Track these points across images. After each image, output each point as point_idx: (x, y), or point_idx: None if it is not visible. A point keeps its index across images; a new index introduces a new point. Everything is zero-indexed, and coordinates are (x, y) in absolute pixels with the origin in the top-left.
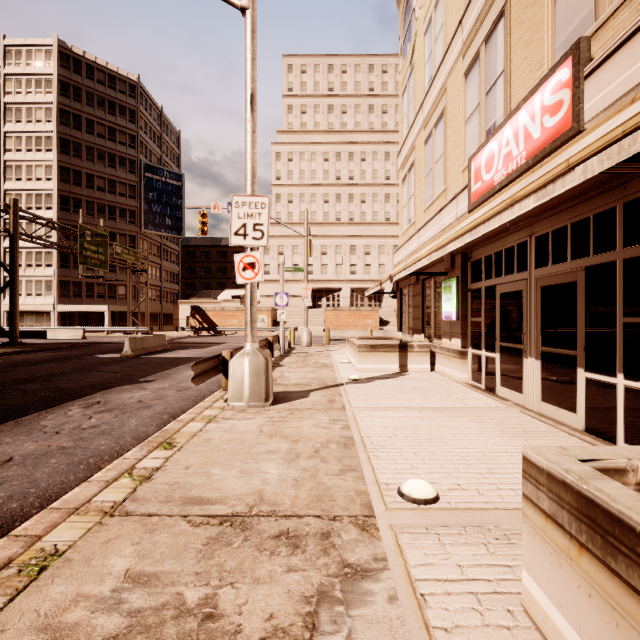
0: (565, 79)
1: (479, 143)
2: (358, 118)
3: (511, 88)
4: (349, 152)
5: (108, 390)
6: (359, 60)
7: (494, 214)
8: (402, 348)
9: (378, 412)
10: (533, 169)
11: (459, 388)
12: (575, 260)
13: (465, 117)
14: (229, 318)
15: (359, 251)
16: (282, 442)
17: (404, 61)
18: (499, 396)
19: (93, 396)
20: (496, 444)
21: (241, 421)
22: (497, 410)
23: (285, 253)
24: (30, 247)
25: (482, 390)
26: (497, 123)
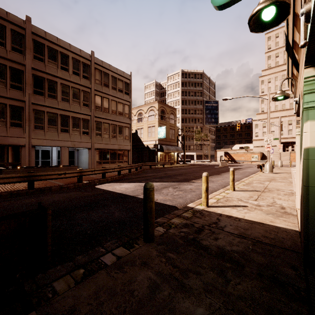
0: None
1: None
2: None
3: None
4: None
5: None
6: None
7: None
8: None
9: None
10: None
11: None
12: None
13: None
14: (240, 156)
15: None
16: (277, 175)
17: None
18: None
19: None
20: None
21: (268, 174)
22: None
23: (266, 126)
24: None
25: None
26: None
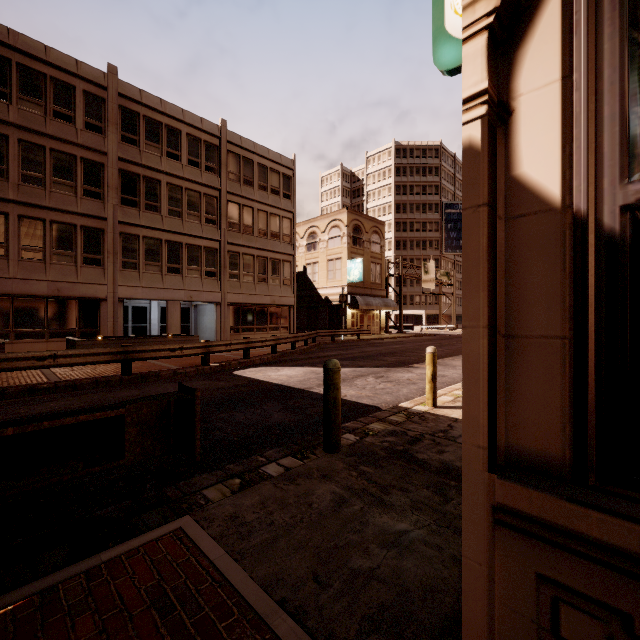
0: None
1: None
2: None
3: None
4: None
5: None
6: None
7: None
8: None
9: None
10: None
11: None
12: None
13: None
14: None
15: None
16: None
17: None
18: None
19: None
20: None
21: None
22: None
23: None
24: None
25: None
26: None
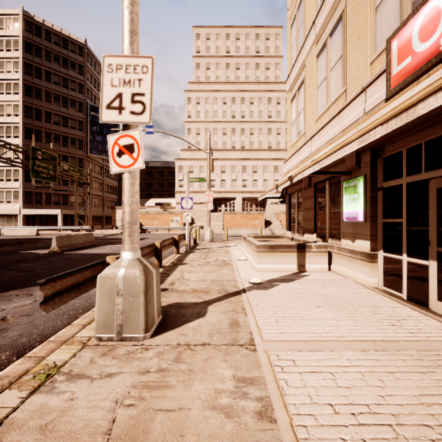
0: None
1: (399, 21)
2: (248, 73)
3: None
4: (241, 97)
5: None
6: (249, 30)
7: None
8: (300, 248)
9: (304, 354)
10: None
11: (376, 297)
12: None
13: (375, 4)
14: (152, 219)
15: (249, 170)
16: None
17: None
18: (437, 313)
19: None
20: None
21: (91, 385)
22: None
23: (194, 171)
24: (2, 166)
25: (405, 301)
26: None
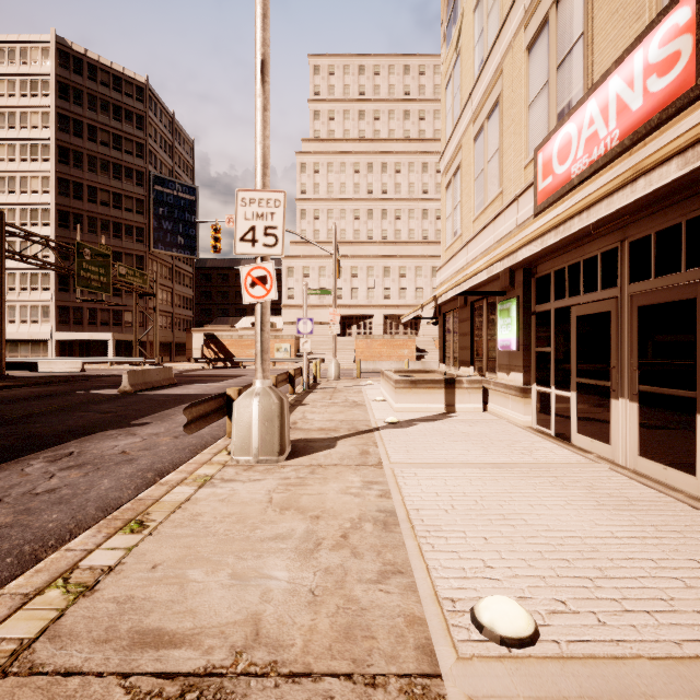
0: (684, 22)
1: (547, 130)
2: (392, 125)
3: (594, 54)
4: (382, 163)
5: (88, 436)
6: (393, 60)
7: (600, 198)
8: (448, 384)
9: (425, 470)
10: (632, 150)
11: (522, 434)
12: (693, 269)
13: (528, 101)
14: (248, 348)
15: (393, 273)
16: (297, 520)
17: (448, 48)
18: (576, 446)
19: (67, 445)
20: (596, 523)
21: (245, 484)
22: (580, 467)
23: (311, 275)
24: (25, 268)
25: (552, 437)
26: (573, 101)
